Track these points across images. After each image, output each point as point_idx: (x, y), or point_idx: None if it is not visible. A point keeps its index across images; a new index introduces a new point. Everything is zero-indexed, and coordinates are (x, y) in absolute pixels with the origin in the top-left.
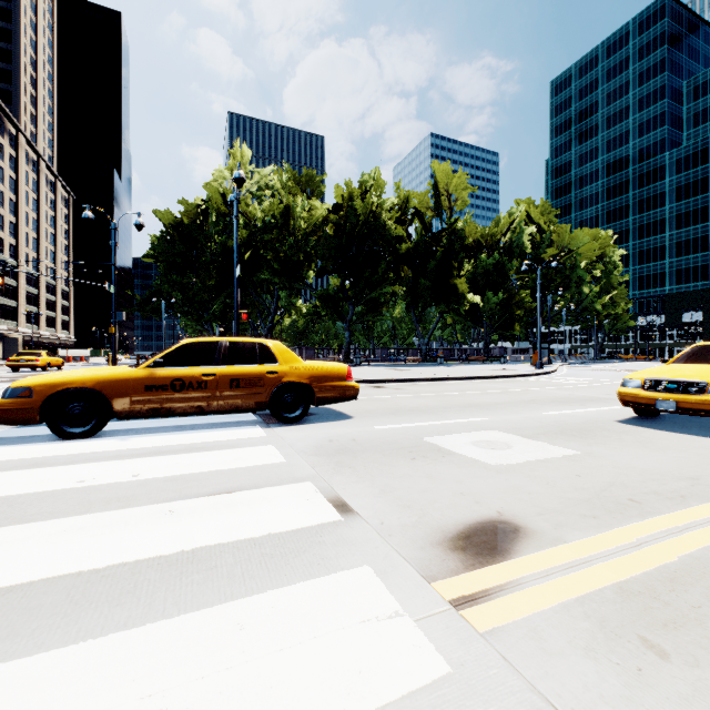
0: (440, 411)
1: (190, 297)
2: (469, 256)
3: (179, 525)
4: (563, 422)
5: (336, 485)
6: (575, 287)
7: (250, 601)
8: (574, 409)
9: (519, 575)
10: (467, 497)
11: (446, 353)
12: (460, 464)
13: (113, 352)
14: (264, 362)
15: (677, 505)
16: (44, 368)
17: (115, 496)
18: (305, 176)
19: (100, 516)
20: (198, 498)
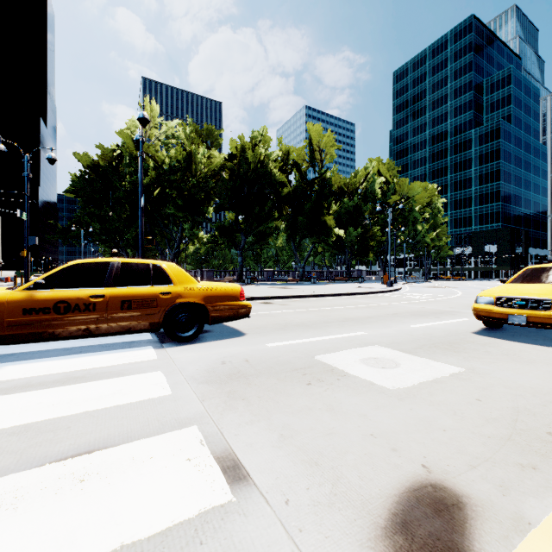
0: (323, 325)
1: (107, 227)
2: (335, 200)
3: None
4: (430, 334)
5: (227, 429)
6: (411, 225)
7: None
8: (432, 322)
9: None
10: (380, 441)
11: (317, 274)
12: (358, 389)
13: (26, 273)
14: (158, 283)
15: None
16: None
17: None
18: (206, 131)
19: None
20: (39, 468)
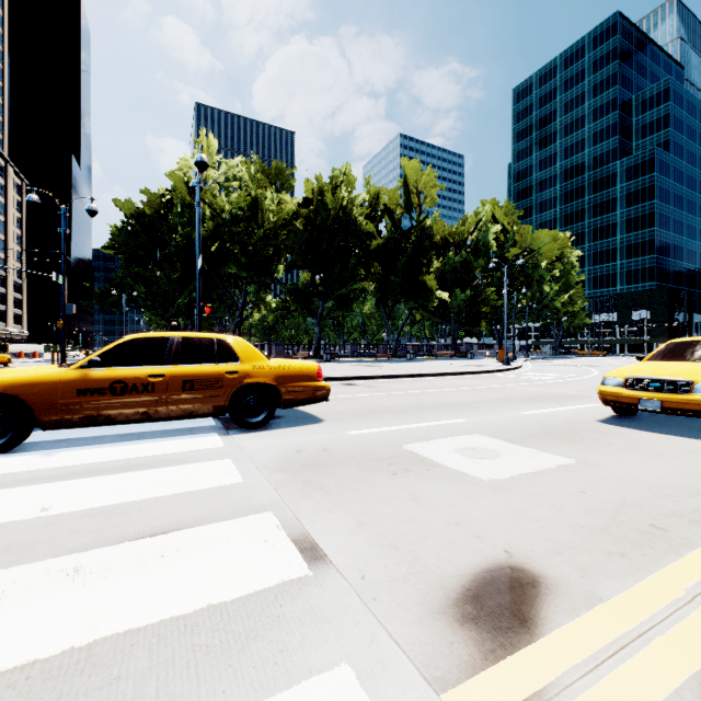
0: (417, 411)
1: (153, 291)
2: (438, 254)
3: (80, 595)
4: (545, 422)
5: (304, 515)
6: (536, 286)
7: None
8: (551, 408)
9: (560, 668)
10: (464, 529)
11: (415, 349)
12: (448, 479)
13: (62, 348)
14: (223, 360)
15: None
16: None
17: (6, 544)
18: (275, 170)
19: None
20: (119, 544)
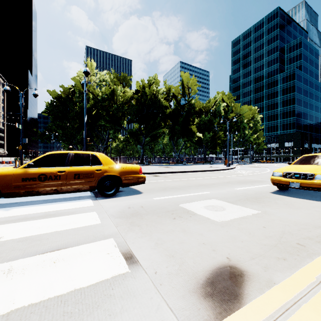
0: (186, 188)
1: (66, 132)
2: (197, 116)
3: (8, 284)
4: (246, 193)
5: (129, 240)
6: (242, 131)
7: None
8: (249, 186)
9: None
10: (207, 246)
11: (187, 159)
12: (200, 221)
13: (21, 159)
14: (94, 164)
15: None
16: None
17: None
18: (122, 77)
19: None
20: (33, 256)
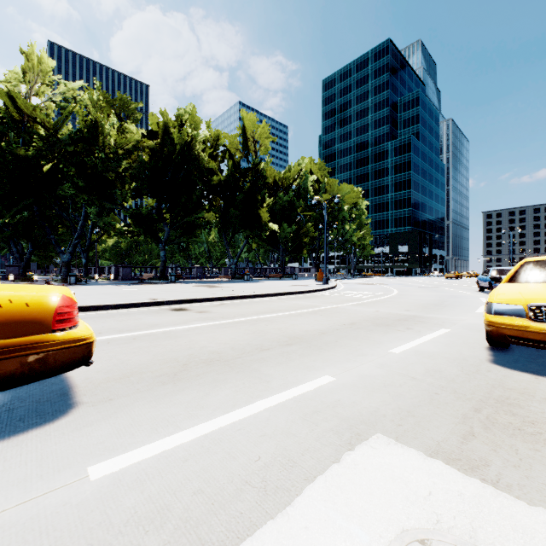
0: (256, 358)
1: None
2: (269, 194)
3: None
4: (440, 374)
5: None
6: (341, 224)
7: None
8: (413, 339)
9: None
10: None
11: (251, 271)
12: None
13: None
14: None
15: None
16: None
17: None
18: (121, 103)
19: None
20: None
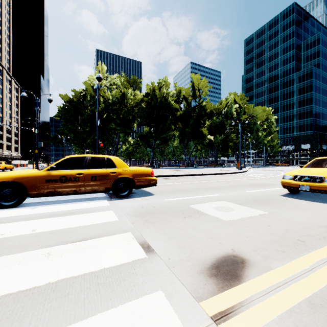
0: (197, 190)
1: (77, 136)
2: (208, 118)
3: (51, 263)
4: (255, 196)
5: (144, 234)
6: (255, 133)
7: (85, 323)
8: (259, 189)
9: (250, 294)
10: (214, 240)
11: (197, 162)
12: (209, 220)
13: (37, 162)
14: (109, 167)
15: (323, 243)
16: (3, 170)
17: (19, 244)
18: (132, 80)
19: (5, 258)
20: (66, 244)
